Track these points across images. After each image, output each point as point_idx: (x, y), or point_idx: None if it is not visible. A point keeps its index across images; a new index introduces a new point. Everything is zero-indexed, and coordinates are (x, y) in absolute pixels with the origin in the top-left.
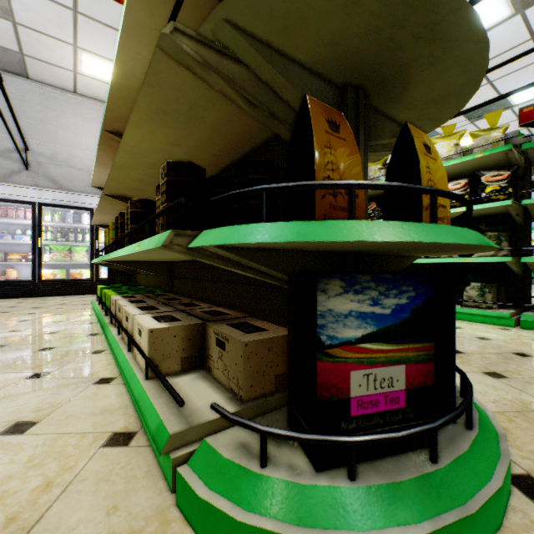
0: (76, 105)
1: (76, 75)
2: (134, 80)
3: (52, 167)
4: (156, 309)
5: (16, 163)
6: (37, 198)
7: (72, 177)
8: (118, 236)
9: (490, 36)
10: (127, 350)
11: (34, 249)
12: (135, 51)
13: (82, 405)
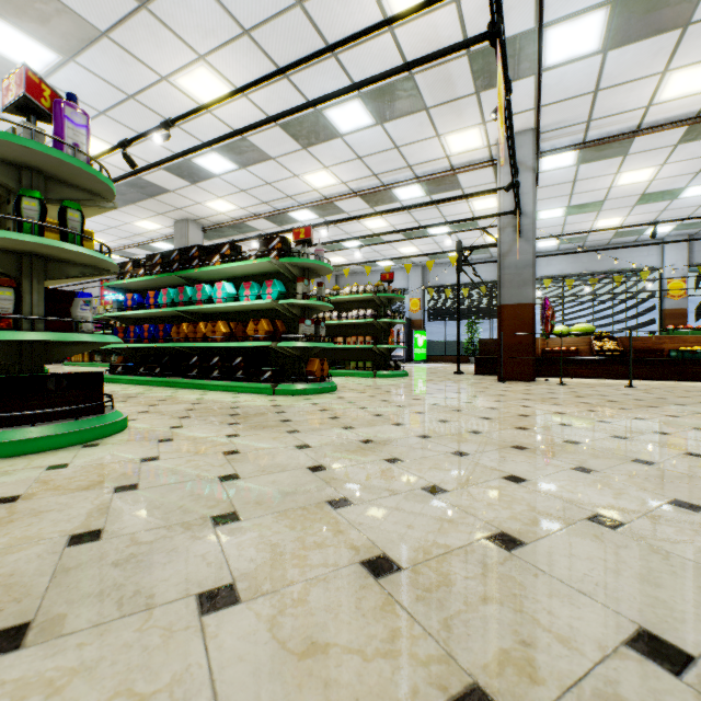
0: None
1: None
2: None
3: None
4: None
5: None
6: None
7: None
8: None
9: None
10: None
11: None
12: None
13: None
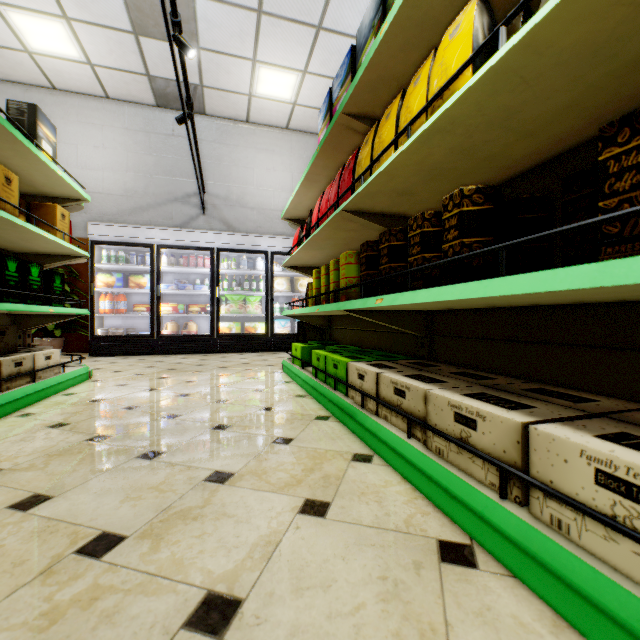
0: (248, 136)
1: (250, 99)
2: None
3: (226, 209)
4: (530, 407)
5: (194, 208)
6: (215, 244)
7: (244, 218)
8: (368, 271)
9: None
10: (486, 489)
11: (212, 299)
12: None
13: None
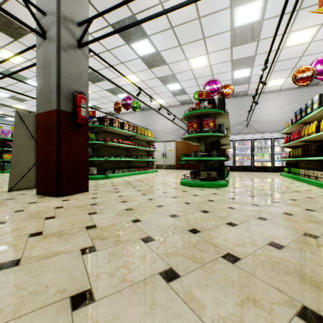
0: (262, 98)
1: (264, 88)
2: (314, 116)
3: (254, 124)
4: (322, 171)
5: (243, 126)
6: (252, 138)
7: (261, 126)
8: (303, 153)
9: None
10: (314, 180)
11: (251, 155)
12: (317, 113)
13: (307, 186)
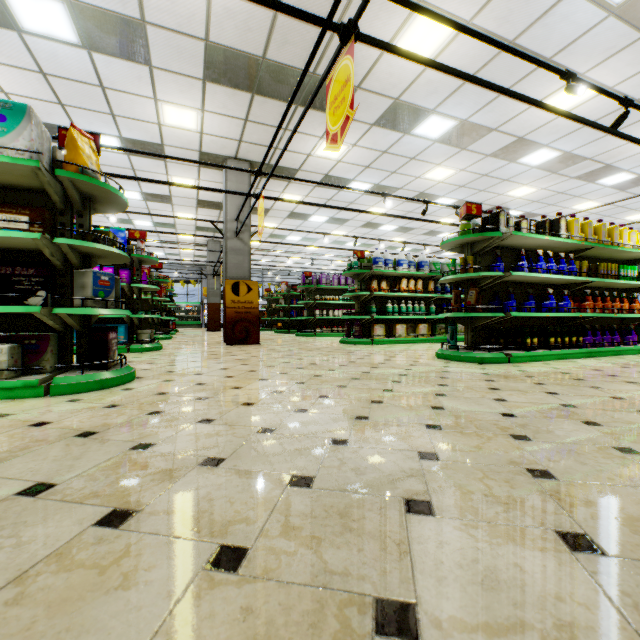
0: None
1: None
2: None
3: None
4: None
5: None
6: None
7: None
8: None
9: (153, 243)
10: None
11: None
12: None
13: None
